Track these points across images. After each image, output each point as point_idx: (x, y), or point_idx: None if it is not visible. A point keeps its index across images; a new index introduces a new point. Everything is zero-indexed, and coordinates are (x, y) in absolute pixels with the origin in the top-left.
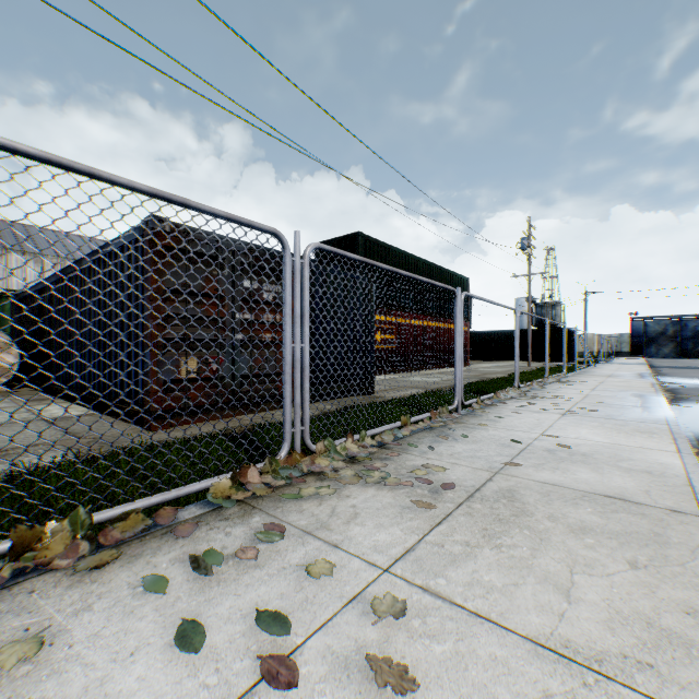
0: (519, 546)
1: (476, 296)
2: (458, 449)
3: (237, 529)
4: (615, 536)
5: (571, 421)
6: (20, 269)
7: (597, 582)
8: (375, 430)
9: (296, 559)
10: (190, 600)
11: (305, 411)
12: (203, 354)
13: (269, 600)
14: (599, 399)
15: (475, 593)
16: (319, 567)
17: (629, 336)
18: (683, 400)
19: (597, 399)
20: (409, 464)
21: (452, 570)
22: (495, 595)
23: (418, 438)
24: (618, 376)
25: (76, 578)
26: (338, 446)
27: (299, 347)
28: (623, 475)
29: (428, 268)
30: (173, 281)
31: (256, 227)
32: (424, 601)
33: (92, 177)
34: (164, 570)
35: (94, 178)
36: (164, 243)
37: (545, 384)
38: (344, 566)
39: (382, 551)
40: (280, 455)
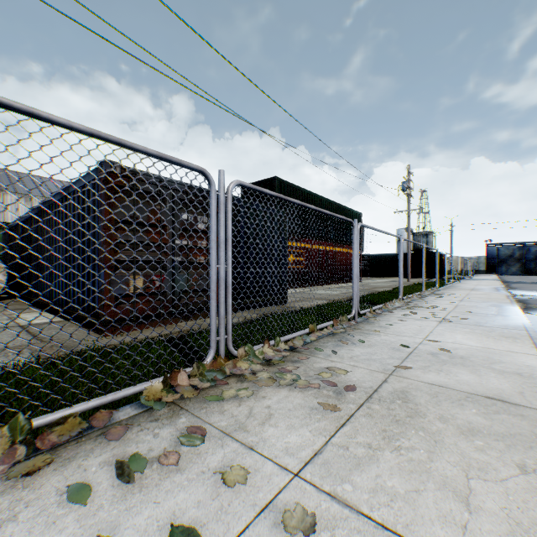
0: (416, 448)
1: (369, 226)
2: (356, 352)
3: (164, 430)
4: (501, 438)
5: (447, 327)
6: (14, 206)
7: (493, 488)
8: (287, 337)
9: (214, 462)
10: (111, 508)
11: (228, 322)
12: (148, 273)
13: (186, 508)
14: (467, 308)
15: (380, 501)
16: (234, 474)
17: (485, 258)
18: (533, 309)
19: (466, 308)
20: (316, 366)
21: (357, 475)
22: (399, 503)
23: (323, 342)
24: (479, 289)
25: (10, 483)
26: (256, 350)
27: (223, 268)
28: (497, 377)
29: (330, 205)
30: (123, 213)
31: (185, 166)
32: (332, 510)
33: (31, 116)
34: (92, 474)
35: (34, 117)
36: (116, 182)
37: (423, 297)
38: (258, 470)
39: (293, 453)
40: (206, 360)
